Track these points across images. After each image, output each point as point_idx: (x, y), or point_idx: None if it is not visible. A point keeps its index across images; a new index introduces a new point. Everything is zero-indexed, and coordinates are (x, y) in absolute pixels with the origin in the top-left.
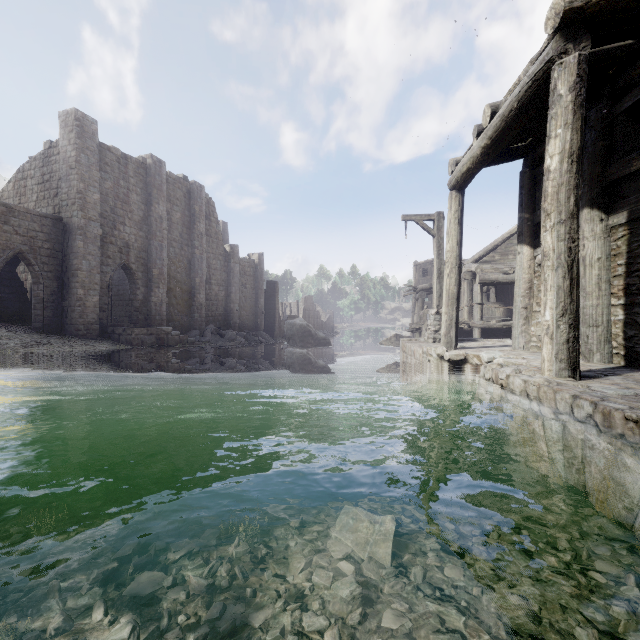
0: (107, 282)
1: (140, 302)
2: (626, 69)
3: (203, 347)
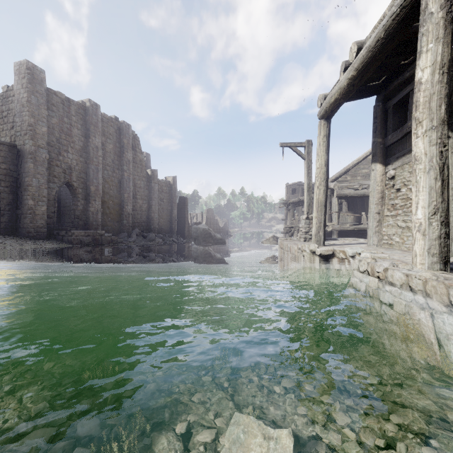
0: (53, 195)
1: (80, 211)
2: None
3: (129, 245)
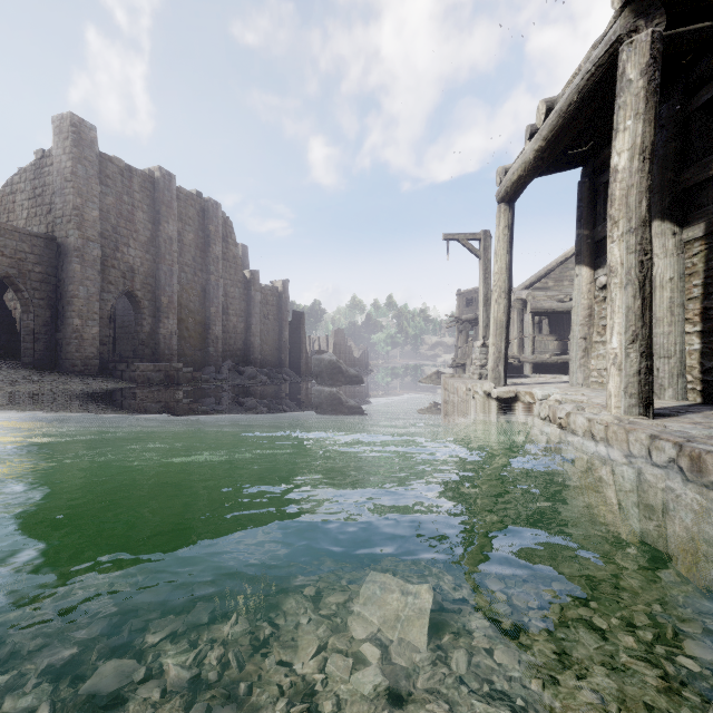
0: (108, 311)
1: (147, 334)
2: (703, 57)
3: (219, 385)
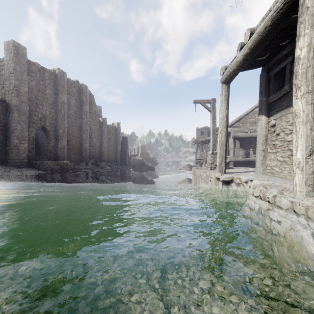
0: (32, 136)
1: (52, 147)
2: None
3: (87, 171)
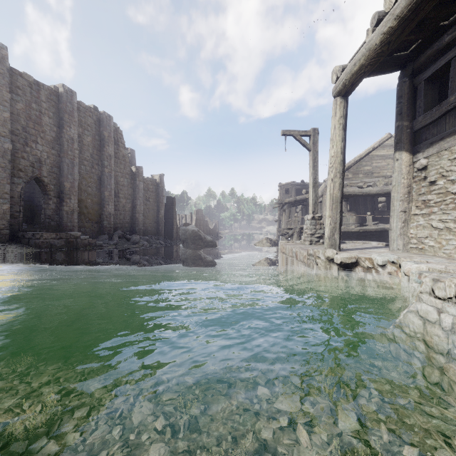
0: (18, 192)
1: (52, 211)
2: None
3: (110, 249)
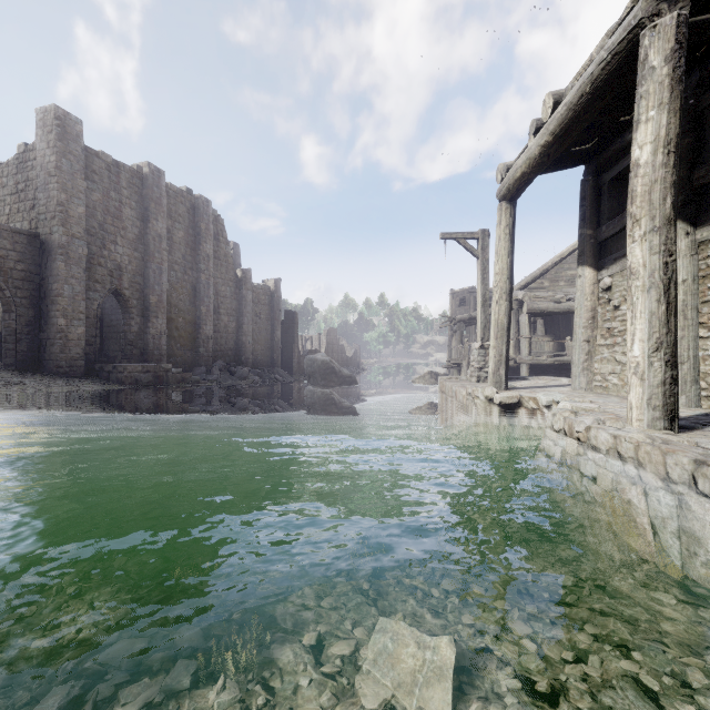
0: (95, 311)
1: (135, 334)
2: None
3: (209, 386)
